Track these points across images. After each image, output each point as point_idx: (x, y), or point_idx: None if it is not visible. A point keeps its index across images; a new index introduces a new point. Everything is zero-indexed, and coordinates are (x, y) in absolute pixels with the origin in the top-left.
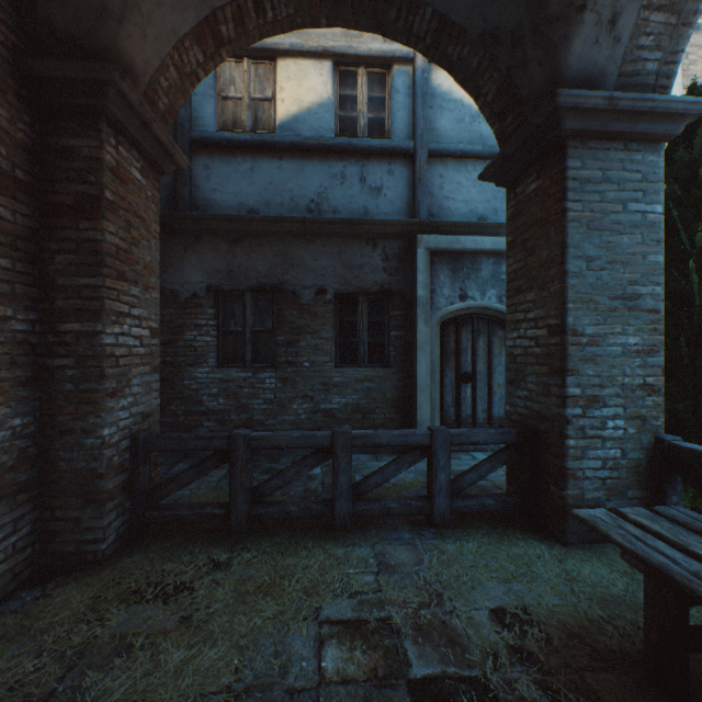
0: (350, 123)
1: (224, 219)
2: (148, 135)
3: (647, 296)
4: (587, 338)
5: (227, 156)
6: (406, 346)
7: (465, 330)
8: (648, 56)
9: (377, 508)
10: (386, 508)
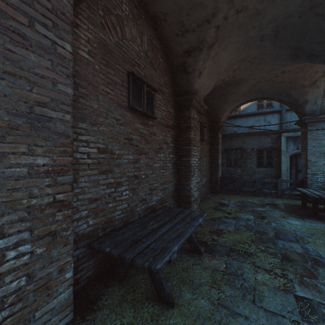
0: (261, 105)
1: (228, 134)
2: (222, 130)
3: None
4: (312, 161)
5: (228, 120)
6: (278, 162)
7: (299, 158)
8: None
9: (264, 192)
10: (266, 193)
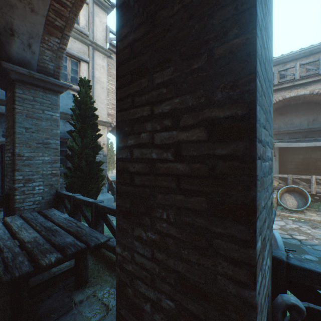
0: None
1: None
2: None
3: (54, 143)
4: (26, 157)
5: None
6: None
7: None
8: (49, 63)
9: None
10: None
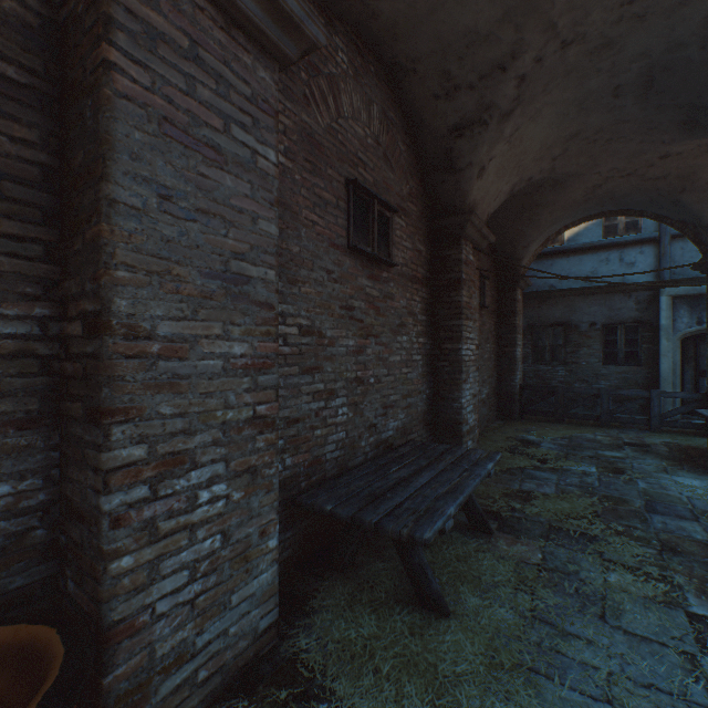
0: (612, 228)
1: (536, 293)
2: (523, 283)
3: None
4: None
5: (537, 261)
6: (652, 353)
7: (702, 343)
8: None
9: (621, 420)
10: (625, 420)
